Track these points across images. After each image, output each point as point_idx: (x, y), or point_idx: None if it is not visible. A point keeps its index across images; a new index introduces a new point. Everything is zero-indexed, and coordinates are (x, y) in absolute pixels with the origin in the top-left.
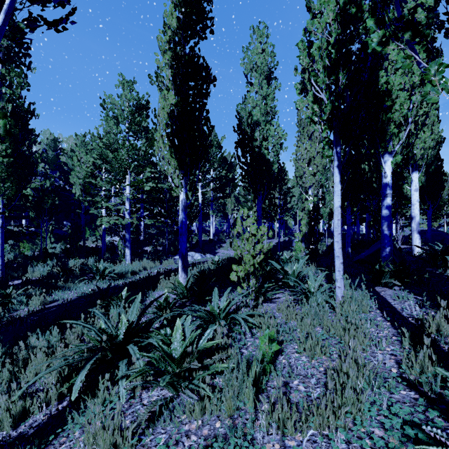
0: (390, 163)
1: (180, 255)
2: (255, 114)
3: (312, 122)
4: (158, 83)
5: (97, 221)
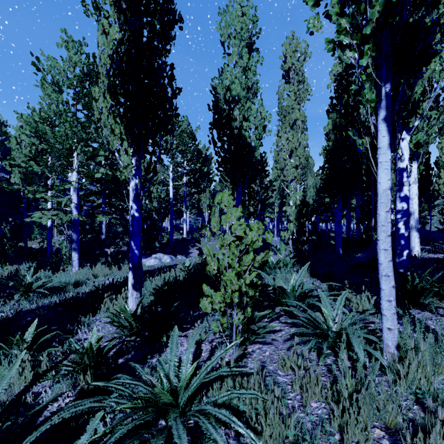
0: (407, 143)
1: (130, 265)
2: (233, 87)
3: (338, 48)
4: (97, 15)
5: (33, 217)
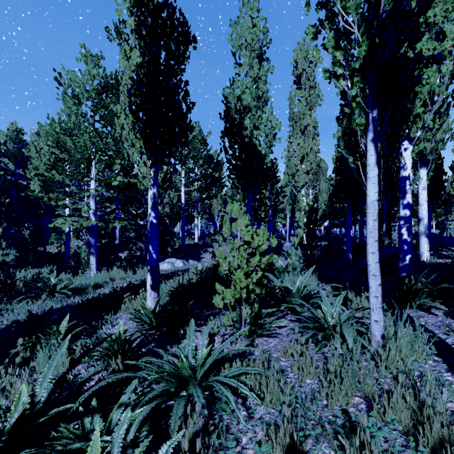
0: (410, 152)
1: (149, 268)
2: (244, 97)
3: (333, 77)
4: (119, 39)
5: (54, 223)
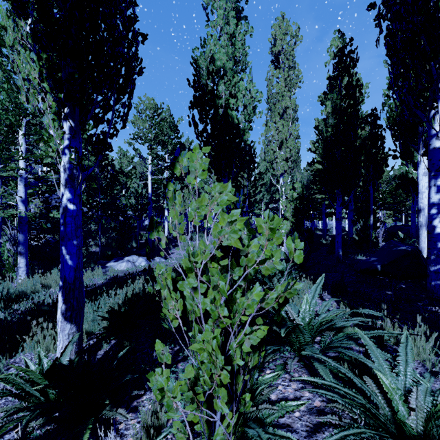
0: None
1: (61, 284)
2: (218, 57)
3: None
4: None
5: None
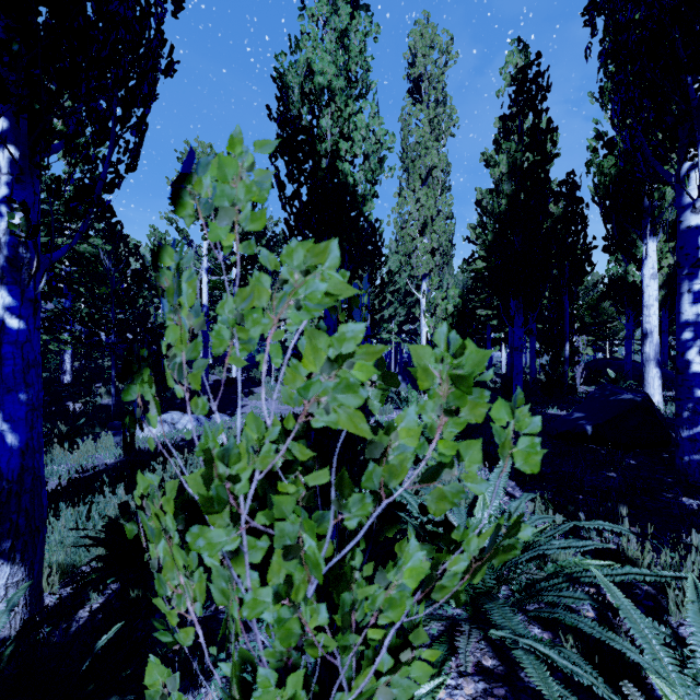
0: None
1: None
2: (320, 68)
3: None
4: None
5: None
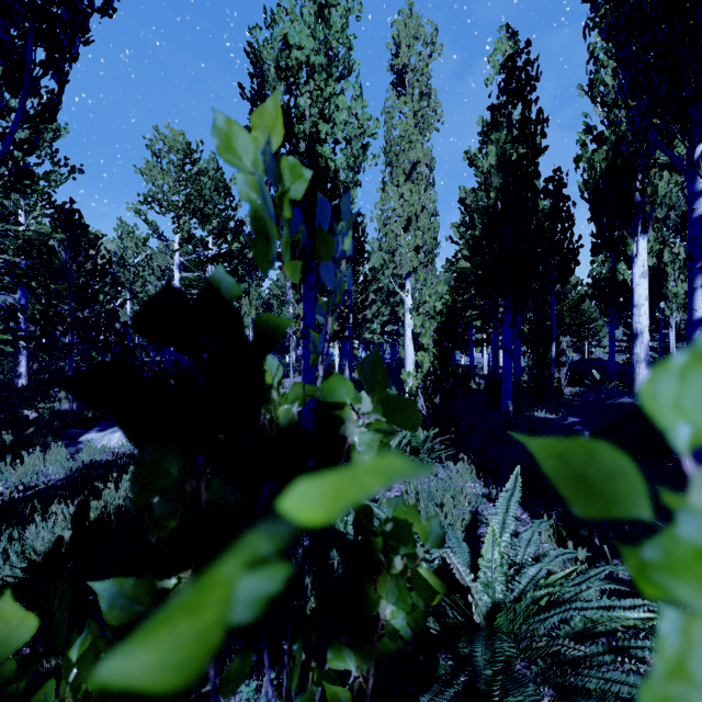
0: None
1: None
2: (298, 41)
3: None
4: None
5: None
